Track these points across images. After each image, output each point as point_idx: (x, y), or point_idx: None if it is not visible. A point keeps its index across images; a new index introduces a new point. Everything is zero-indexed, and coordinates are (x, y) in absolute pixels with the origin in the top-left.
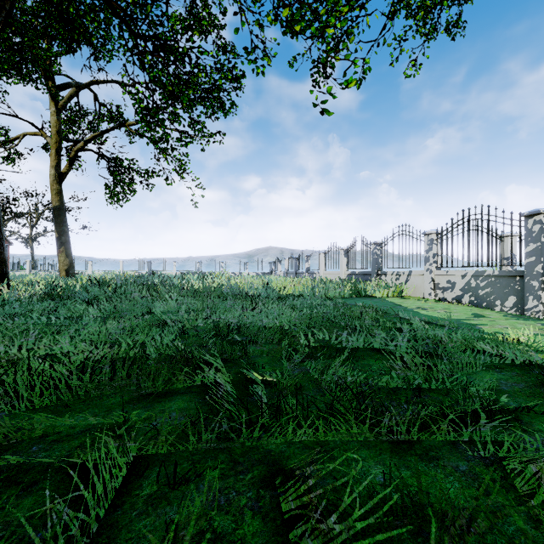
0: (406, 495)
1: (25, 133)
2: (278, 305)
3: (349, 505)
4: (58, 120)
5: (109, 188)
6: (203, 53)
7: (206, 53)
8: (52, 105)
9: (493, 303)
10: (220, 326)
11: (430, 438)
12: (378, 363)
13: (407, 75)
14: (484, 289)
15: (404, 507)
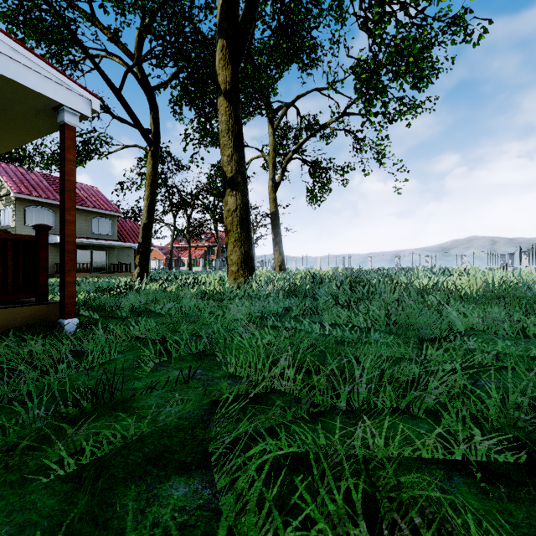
0: None
1: (251, 159)
2: None
3: None
4: (273, 139)
5: (309, 190)
6: None
7: None
8: (269, 128)
9: None
10: None
11: None
12: None
13: None
14: None
15: None
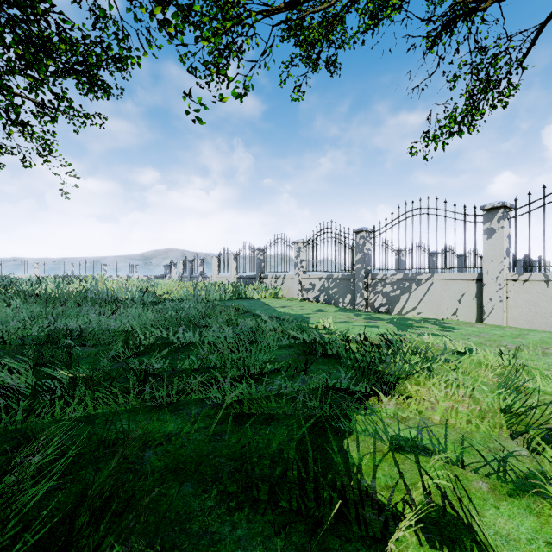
0: (121, 432)
1: None
2: (146, 309)
3: (68, 446)
4: None
5: None
6: (66, 21)
7: (69, 23)
8: None
9: (338, 300)
10: (53, 333)
11: (187, 398)
12: (188, 350)
13: (293, 98)
14: (333, 289)
15: (116, 440)
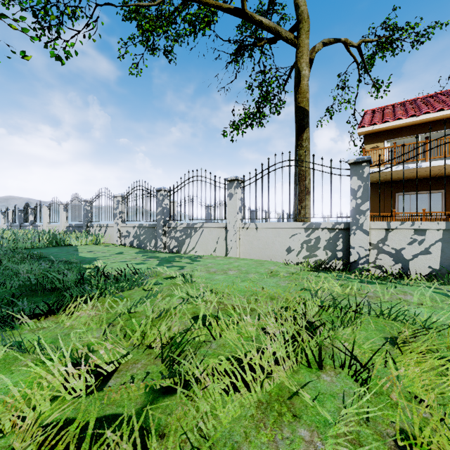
0: None
1: None
2: None
3: None
4: None
5: None
6: None
7: None
8: None
9: (146, 244)
10: None
11: None
12: None
13: (131, 72)
14: (143, 236)
15: None
